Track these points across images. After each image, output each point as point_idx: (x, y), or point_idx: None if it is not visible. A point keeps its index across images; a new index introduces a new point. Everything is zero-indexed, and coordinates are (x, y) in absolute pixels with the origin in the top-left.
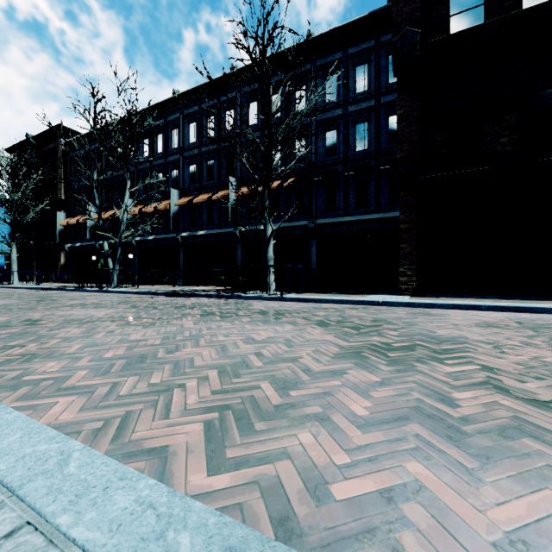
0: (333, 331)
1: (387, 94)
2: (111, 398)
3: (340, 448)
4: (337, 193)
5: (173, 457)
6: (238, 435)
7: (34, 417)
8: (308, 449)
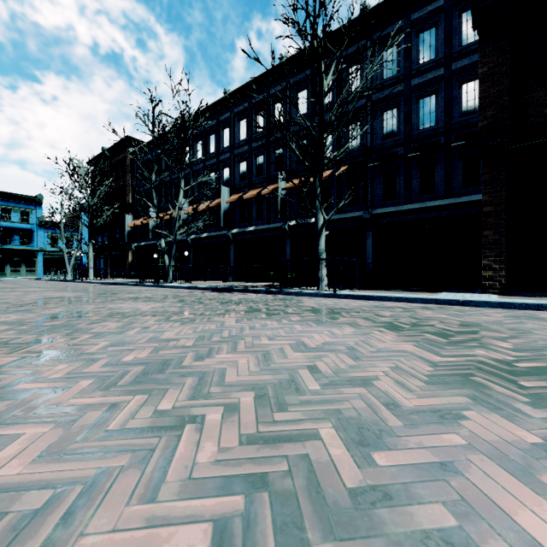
0: (410, 338)
1: (460, 58)
2: (94, 434)
3: None
4: (397, 179)
5: None
6: None
7: None
8: None
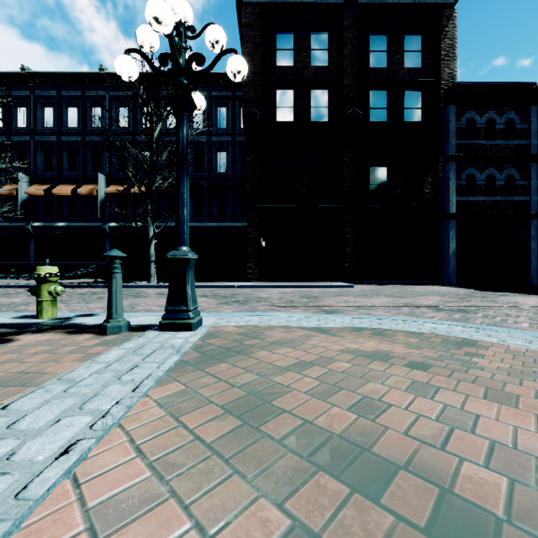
0: (212, 298)
1: (240, 135)
2: None
3: None
4: (203, 203)
5: None
6: None
7: None
8: None
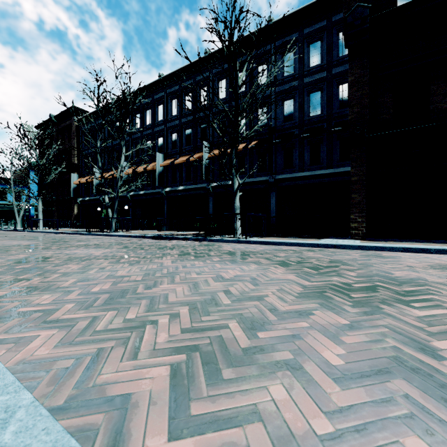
0: (294, 271)
1: (338, 66)
2: (88, 333)
3: (318, 410)
4: (294, 153)
5: (134, 410)
6: (204, 384)
7: (13, 352)
8: (281, 409)
